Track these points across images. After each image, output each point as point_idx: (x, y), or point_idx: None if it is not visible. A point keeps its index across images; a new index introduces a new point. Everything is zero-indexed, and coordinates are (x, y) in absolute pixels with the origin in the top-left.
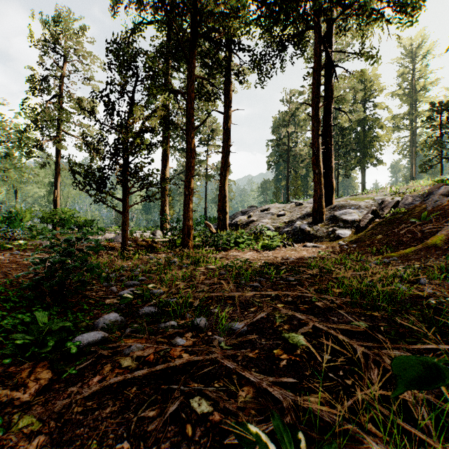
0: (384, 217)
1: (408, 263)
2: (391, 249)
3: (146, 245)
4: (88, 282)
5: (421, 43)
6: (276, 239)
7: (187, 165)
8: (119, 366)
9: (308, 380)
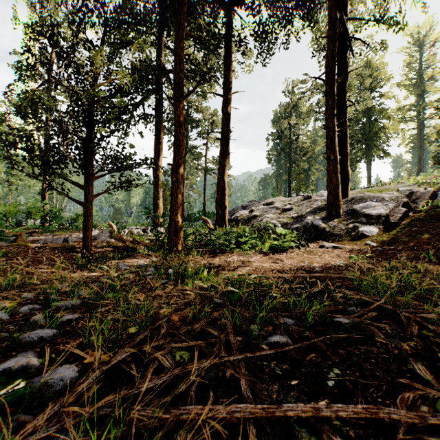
0: (419, 210)
1: None
2: None
3: (123, 246)
4: None
5: (429, 31)
6: (287, 238)
7: (175, 144)
8: None
9: None
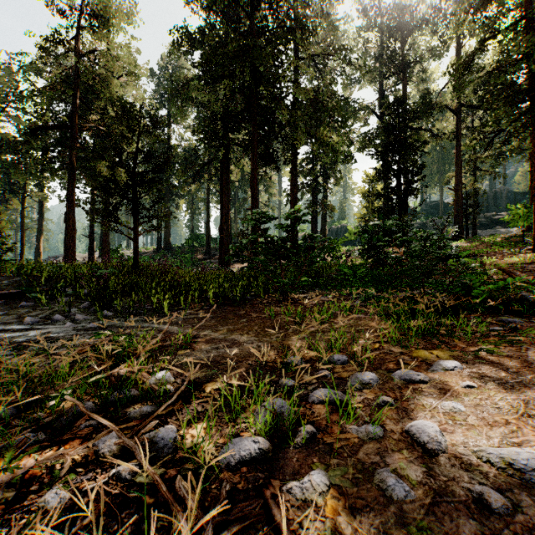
0: None
1: None
2: None
3: None
4: None
5: None
6: None
7: (23, 243)
8: None
9: None
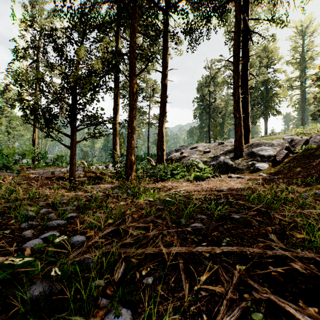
0: (296, 152)
1: None
2: (317, 181)
3: (95, 176)
4: None
5: (309, 24)
6: (206, 171)
7: (130, 107)
8: None
9: None
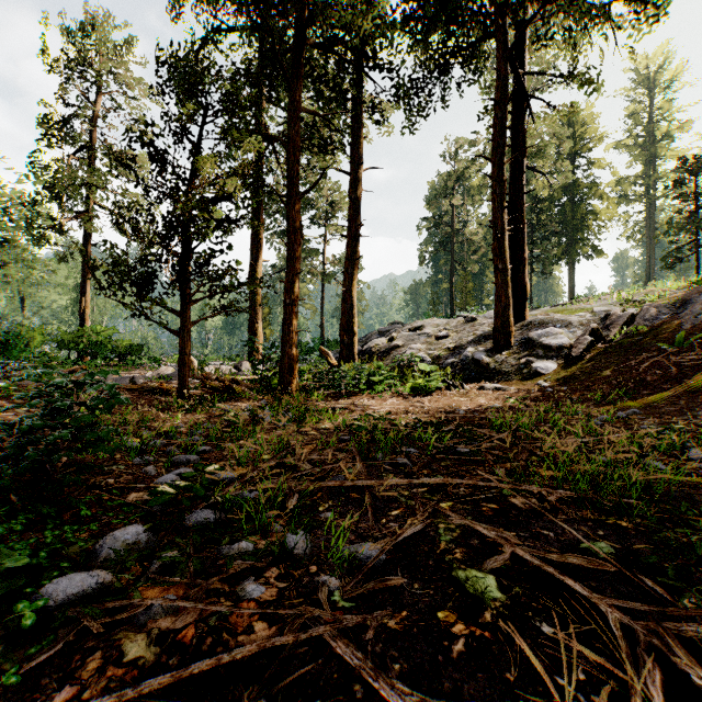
0: (610, 340)
1: (660, 419)
2: (627, 395)
3: (222, 387)
4: (88, 466)
5: (663, 65)
6: (434, 377)
7: (289, 256)
8: (119, 658)
9: (514, 696)
